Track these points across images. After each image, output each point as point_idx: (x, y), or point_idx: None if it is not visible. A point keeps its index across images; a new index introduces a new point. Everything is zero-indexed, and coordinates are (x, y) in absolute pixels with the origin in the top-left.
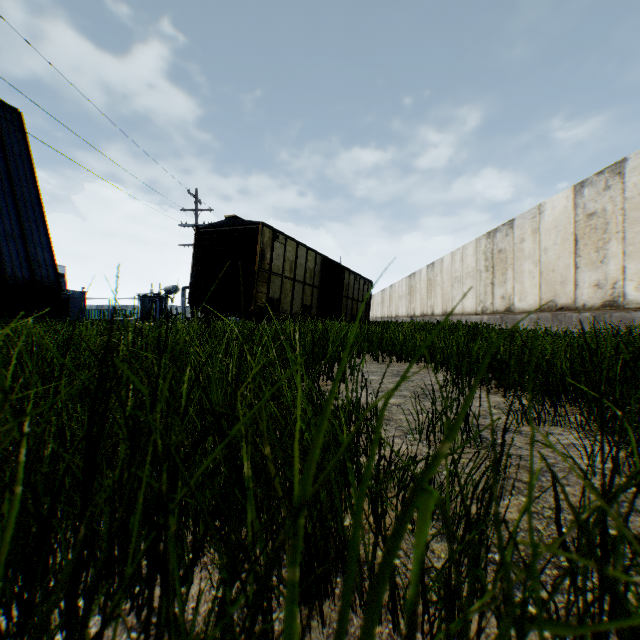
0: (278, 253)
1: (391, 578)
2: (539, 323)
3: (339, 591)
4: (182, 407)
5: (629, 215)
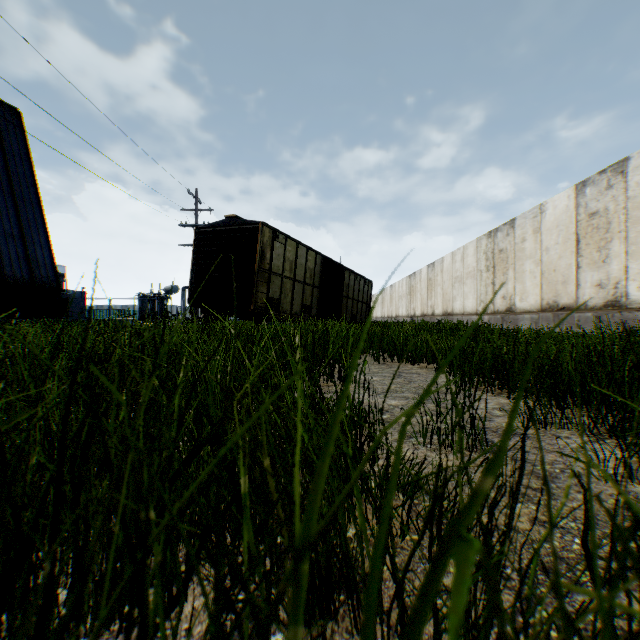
0: (278, 253)
1: (400, 600)
2: (540, 323)
3: (343, 610)
4: (175, 413)
5: (632, 214)
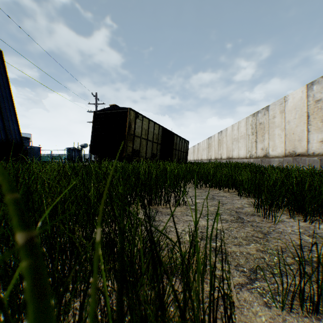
0: (138, 125)
1: None
2: (284, 163)
3: None
4: None
5: None
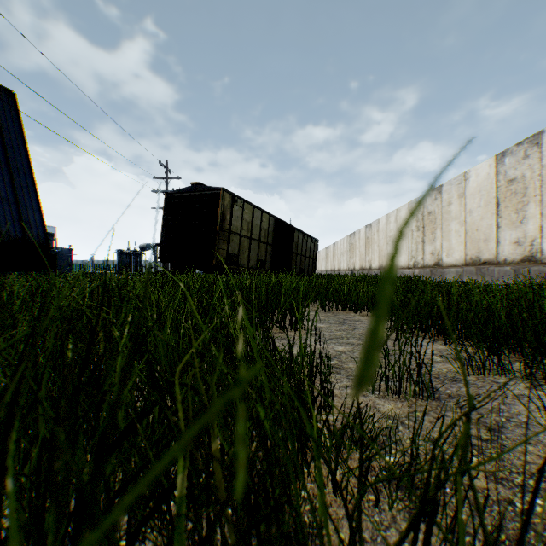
0: (237, 215)
1: None
2: (465, 276)
3: None
4: (118, 374)
5: None
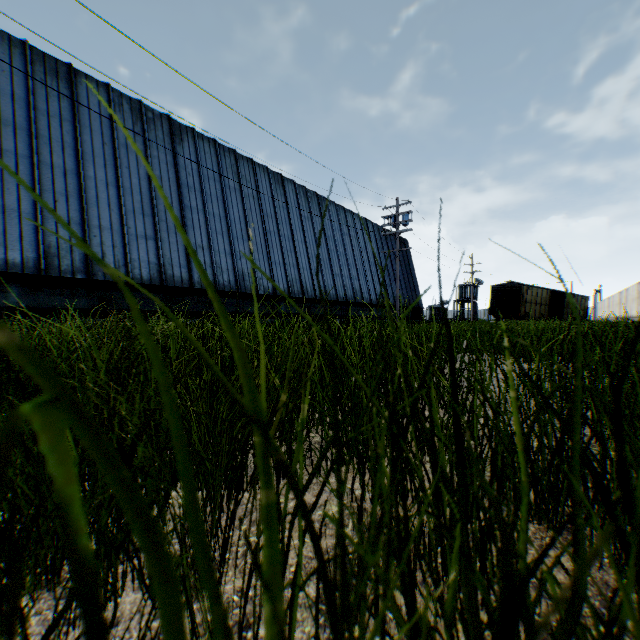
0: (528, 294)
1: None
2: None
3: None
4: None
5: None
